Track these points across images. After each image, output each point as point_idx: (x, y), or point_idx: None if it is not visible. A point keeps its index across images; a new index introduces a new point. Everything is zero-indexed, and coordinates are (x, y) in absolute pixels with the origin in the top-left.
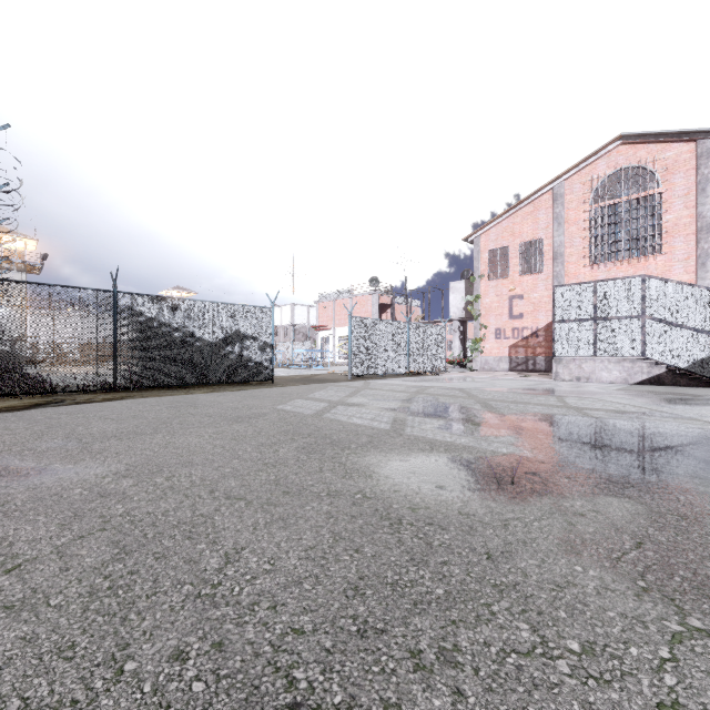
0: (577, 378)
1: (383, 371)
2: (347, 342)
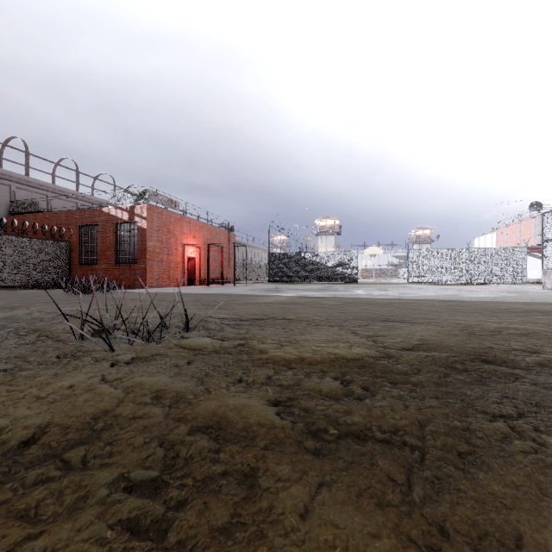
0: None
1: (439, 281)
2: None
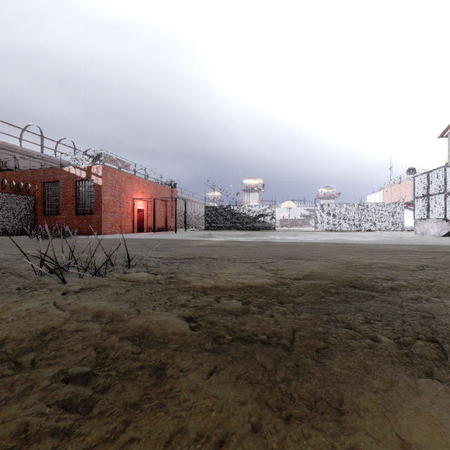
0: (422, 233)
1: (338, 228)
2: None
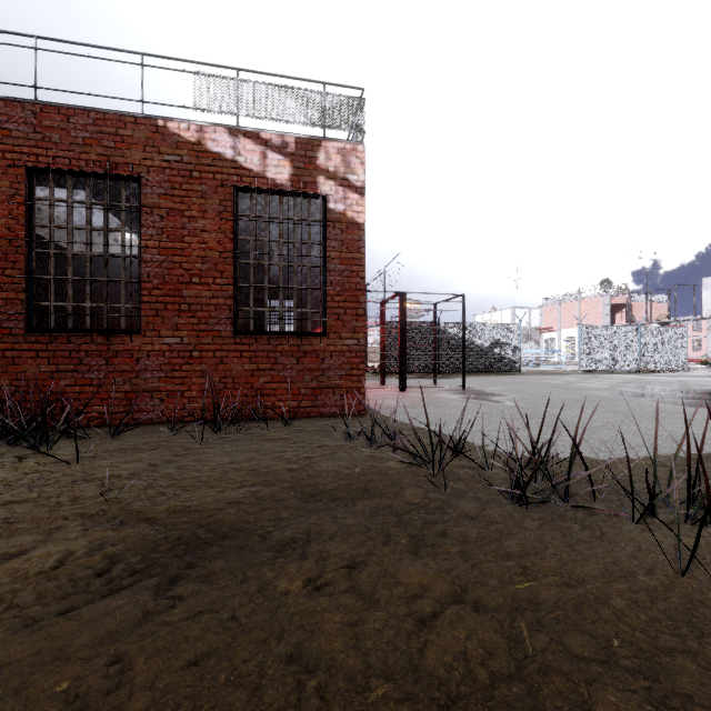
0: None
1: (612, 368)
2: (574, 343)
